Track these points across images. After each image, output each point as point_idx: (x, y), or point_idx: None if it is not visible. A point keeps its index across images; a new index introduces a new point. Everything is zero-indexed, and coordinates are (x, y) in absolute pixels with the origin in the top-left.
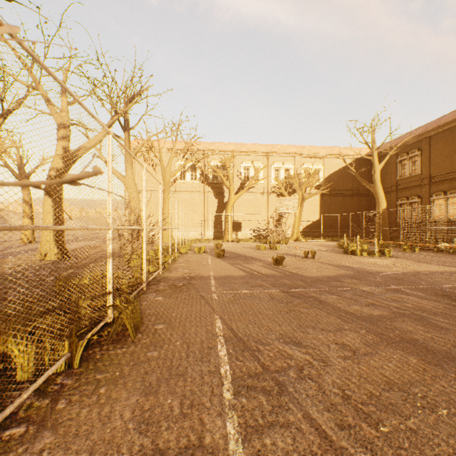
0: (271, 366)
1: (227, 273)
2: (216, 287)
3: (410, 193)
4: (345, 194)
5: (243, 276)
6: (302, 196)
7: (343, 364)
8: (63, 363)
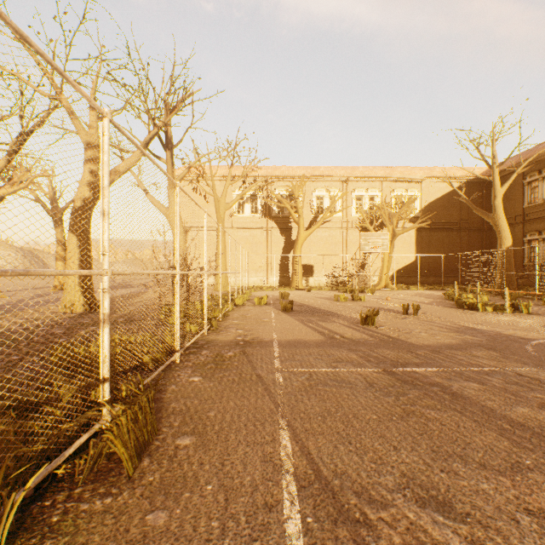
0: None
1: (297, 337)
2: (281, 360)
3: (544, 225)
4: (449, 228)
5: (320, 341)
6: (393, 231)
7: None
8: None
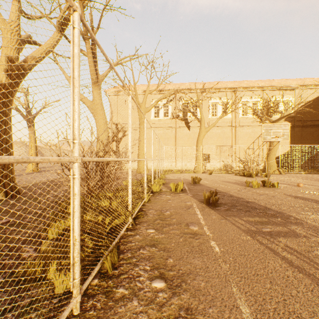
0: None
1: None
2: None
3: None
4: (318, 124)
5: None
6: None
7: None
8: None
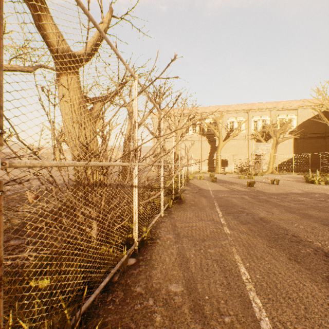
0: (236, 213)
1: (218, 189)
2: (213, 193)
3: None
4: (317, 136)
5: (227, 190)
6: (276, 140)
7: (265, 215)
8: (167, 206)
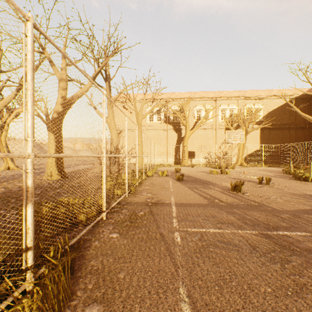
0: None
1: (188, 200)
2: (178, 220)
3: None
4: (282, 127)
5: (204, 204)
6: (245, 130)
7: None
8: None
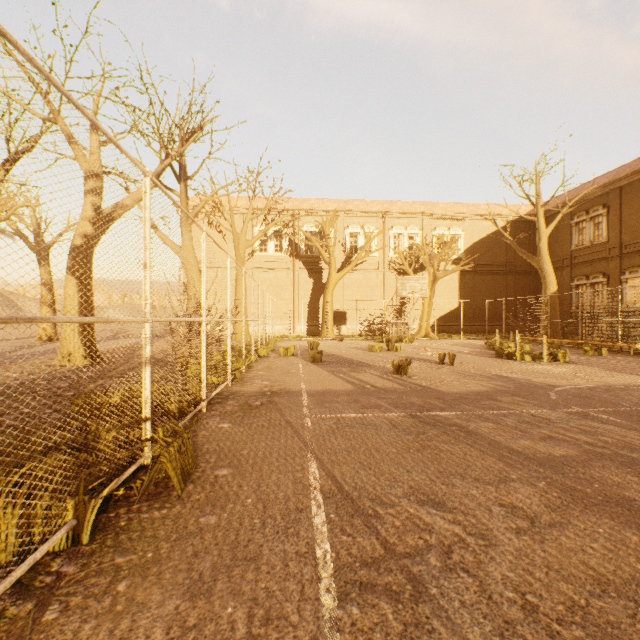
0: (399, 545)
1: (326, 387)
2: (309, 408)
3: (592, 269)
4: (495, 271)
5: (349, 390)
6: (433, 274)
7: (517, 543)
8: (65, 536)
